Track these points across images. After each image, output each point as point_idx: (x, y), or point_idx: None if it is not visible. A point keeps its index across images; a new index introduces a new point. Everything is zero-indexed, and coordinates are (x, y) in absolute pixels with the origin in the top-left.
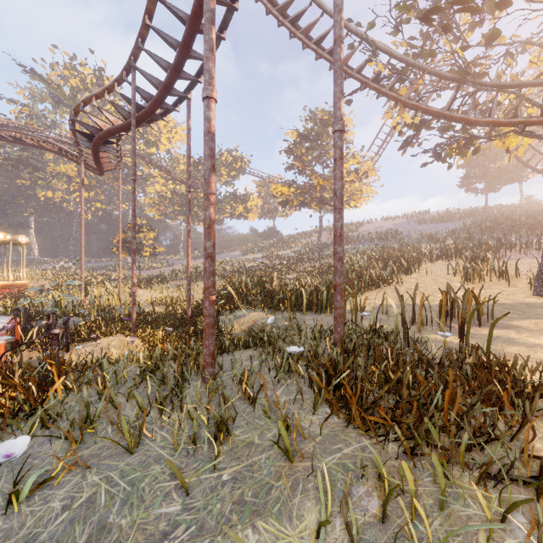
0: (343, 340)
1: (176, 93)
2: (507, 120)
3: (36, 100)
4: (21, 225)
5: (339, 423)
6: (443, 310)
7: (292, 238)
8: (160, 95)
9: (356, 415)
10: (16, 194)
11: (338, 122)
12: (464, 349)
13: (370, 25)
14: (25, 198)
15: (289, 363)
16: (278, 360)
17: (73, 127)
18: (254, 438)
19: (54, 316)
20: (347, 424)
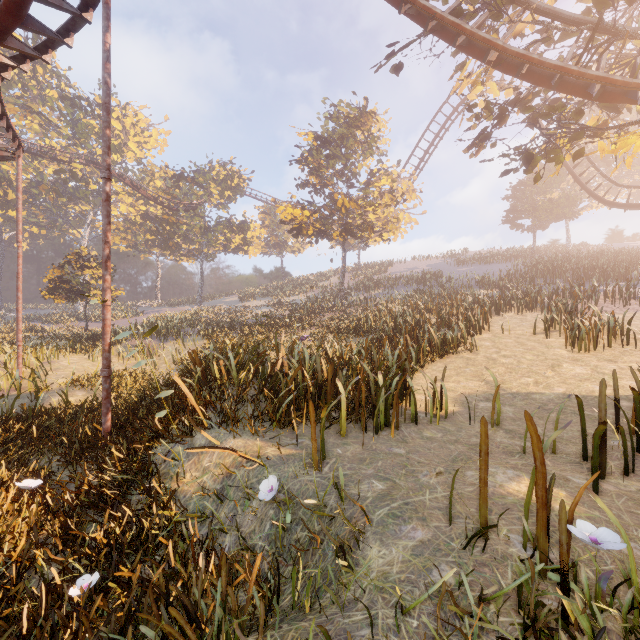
0: None
1: None
2: None
3: None
4: None
5: None
6: None
7: (305, 280)
8: None
9: None
10: None
11: None
12: None
13: None
14: None
15: None
16: None
17: None
18: None
19: None
20: None
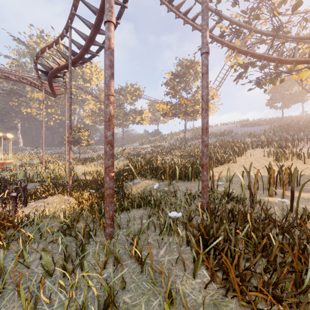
0: (208, 204)
1: (97, 44)
2: (305, 59)
3: (20, 56)
4: (12, 128)
5: (217, 289)
6: (271, 180)
7: (168, 136)
8: (87, 44)
9: (235, 286)
10: (9, 110)
11: (204, 46)
12: (305, 214)
13: (218, 1)
14: (14, 112)
15: (170, 223)
16: (162, 220)
17: (36, 67)
18: (141, 306)
19: (20, 183)
20: (225, 292)
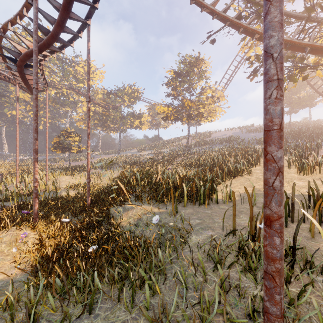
0: None
1: (76, 18)
2: None
3: (3, 51)
4: None
5: None
6: None
7: (169, 141)
8: (61, 16)
9: None
10: None
11: None
12: None
13: None
14: None
15: None
16: None
17: (0, 52)
18: None
19: None
20: None
